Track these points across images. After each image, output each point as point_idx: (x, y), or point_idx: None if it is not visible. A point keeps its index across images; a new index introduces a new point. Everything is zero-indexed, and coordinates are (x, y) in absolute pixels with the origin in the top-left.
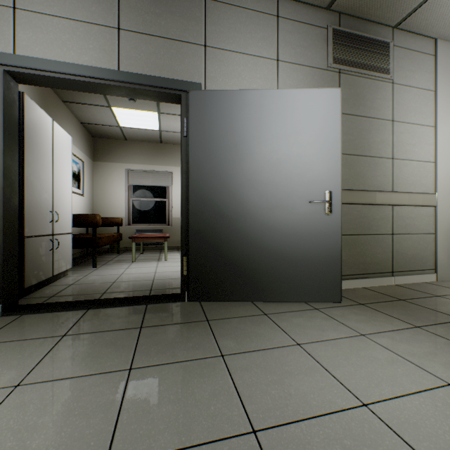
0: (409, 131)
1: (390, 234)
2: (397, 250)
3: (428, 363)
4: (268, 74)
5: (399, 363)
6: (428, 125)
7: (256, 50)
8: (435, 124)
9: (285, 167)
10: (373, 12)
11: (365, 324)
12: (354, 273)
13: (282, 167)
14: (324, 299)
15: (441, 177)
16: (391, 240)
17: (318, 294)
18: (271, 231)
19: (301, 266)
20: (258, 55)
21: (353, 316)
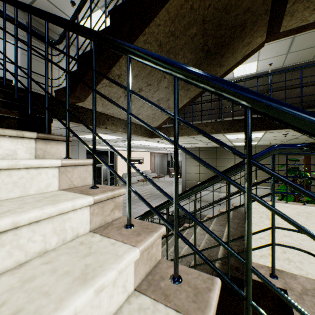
0: None
1: None
2: None
3: None
4: None
5: None
6: None
7: None
8: None
9: None
10: None
11: None
12: None
13: None
14: None
15: None
16: None
17: None
18: None
19: None
20: None
21: None
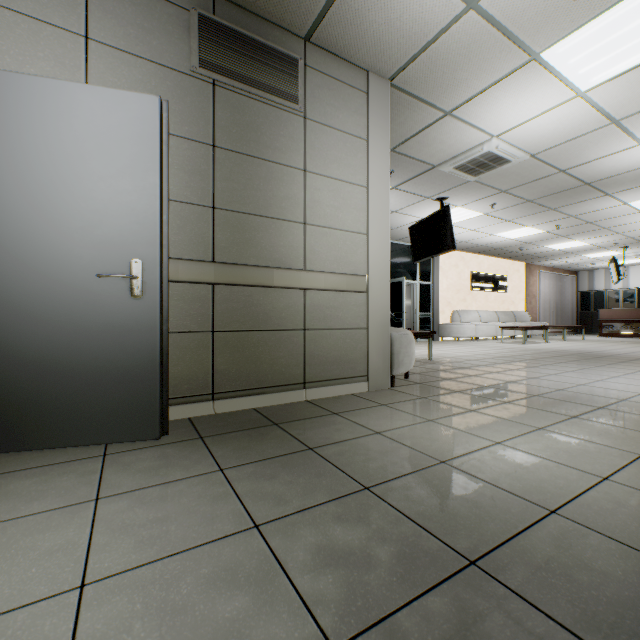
0: (331, 188)
1: (302, 330)
2: (313, 352)
3: (120, 542)
4: (65, 57)
5: (60, 554)
6: (359, 184)
7: (36, 8)
8: (368, 184)
9: (56, 215)
10: (264, 6)
11: (141, 476)
12: (240, 389)
13: (49, 214)
14: (131, 436)
15: (376, 255)
16: (304, 338)
17: (119, 429)
18: (26, 326)
19: (87, 384)
20: (41, 18)
21: (148, 461)
